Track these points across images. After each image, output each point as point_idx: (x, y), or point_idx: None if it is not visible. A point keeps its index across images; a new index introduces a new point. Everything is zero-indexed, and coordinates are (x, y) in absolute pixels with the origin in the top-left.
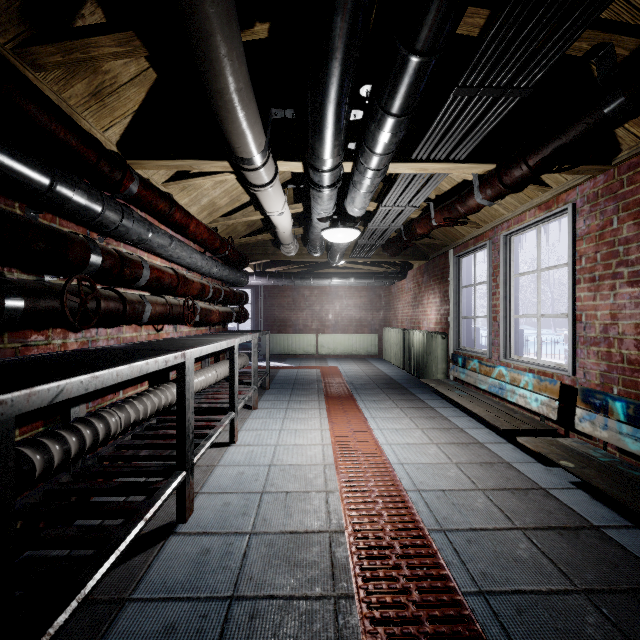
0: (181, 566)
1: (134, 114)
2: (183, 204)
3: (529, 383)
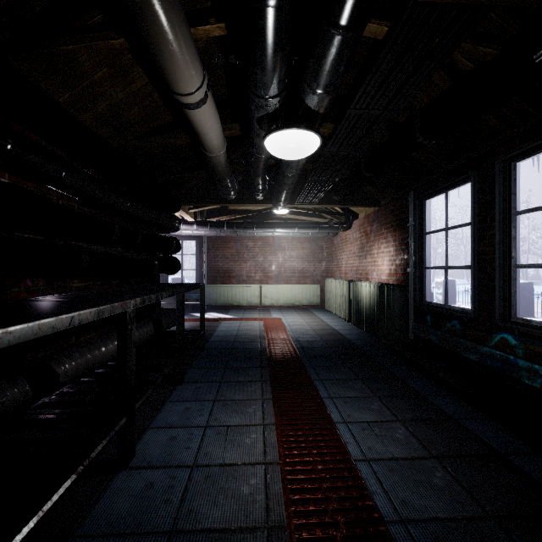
0: None
1: None
2: (64, 103)
3: None
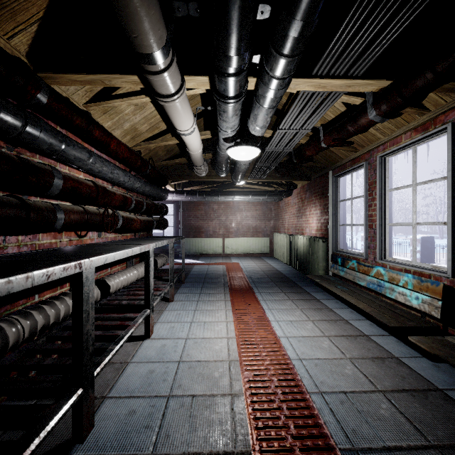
0: None
1: (40, 22)
2: (107, 127)
3: (409, 283)
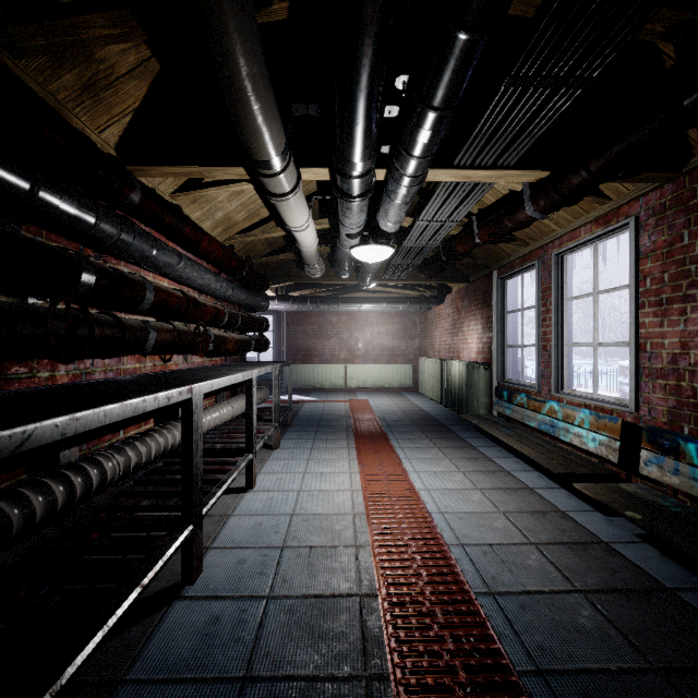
0: (186, 638)
1: (135, 112)
2: (194, 218)
3: (585, 420)
